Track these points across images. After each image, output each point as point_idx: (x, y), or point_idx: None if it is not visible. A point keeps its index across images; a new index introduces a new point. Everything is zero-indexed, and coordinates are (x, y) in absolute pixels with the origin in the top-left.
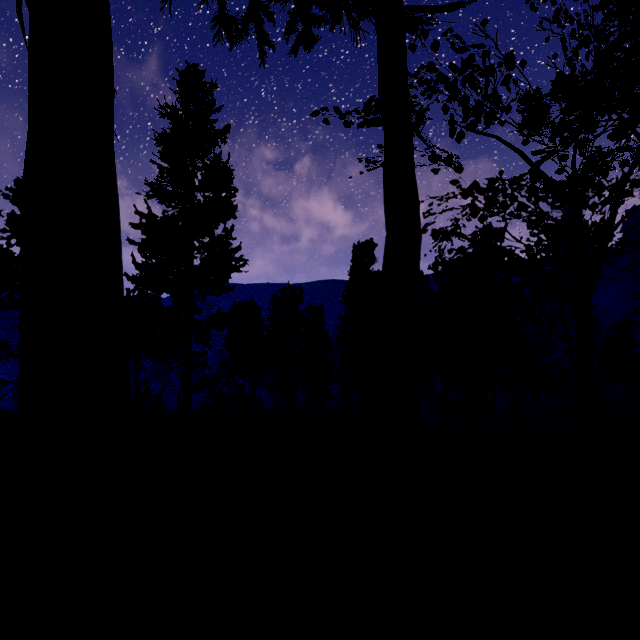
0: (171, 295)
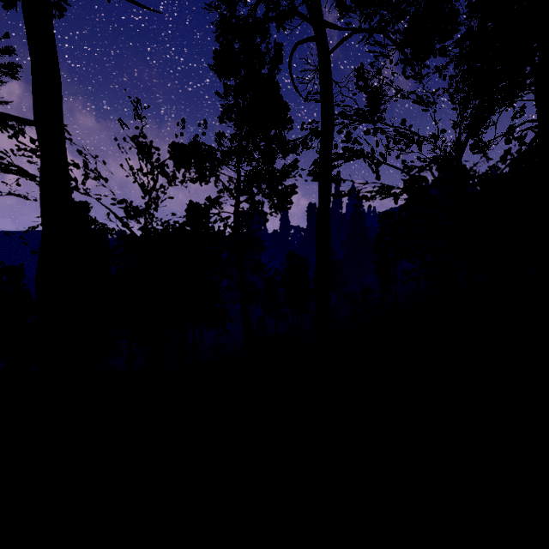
0: None
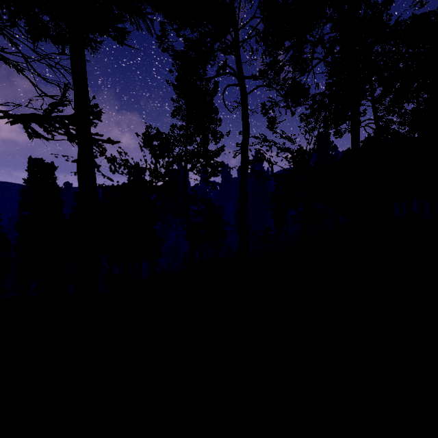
0: None
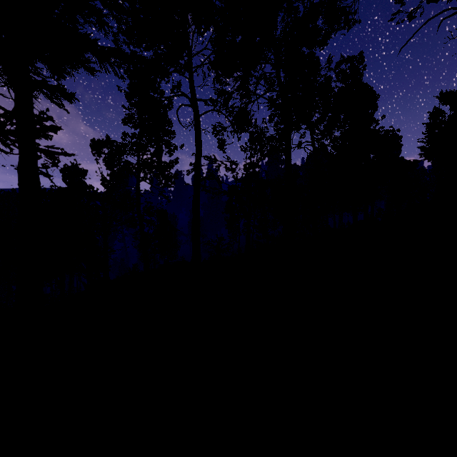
0: None
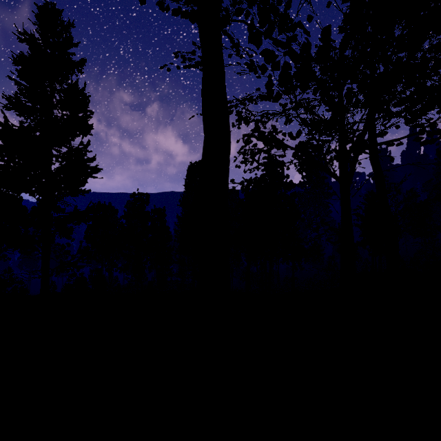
0: (30, 194)
